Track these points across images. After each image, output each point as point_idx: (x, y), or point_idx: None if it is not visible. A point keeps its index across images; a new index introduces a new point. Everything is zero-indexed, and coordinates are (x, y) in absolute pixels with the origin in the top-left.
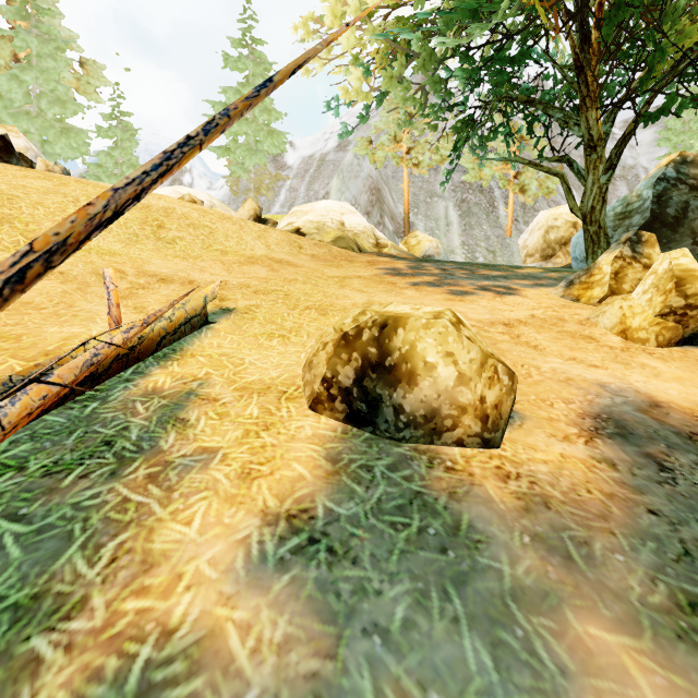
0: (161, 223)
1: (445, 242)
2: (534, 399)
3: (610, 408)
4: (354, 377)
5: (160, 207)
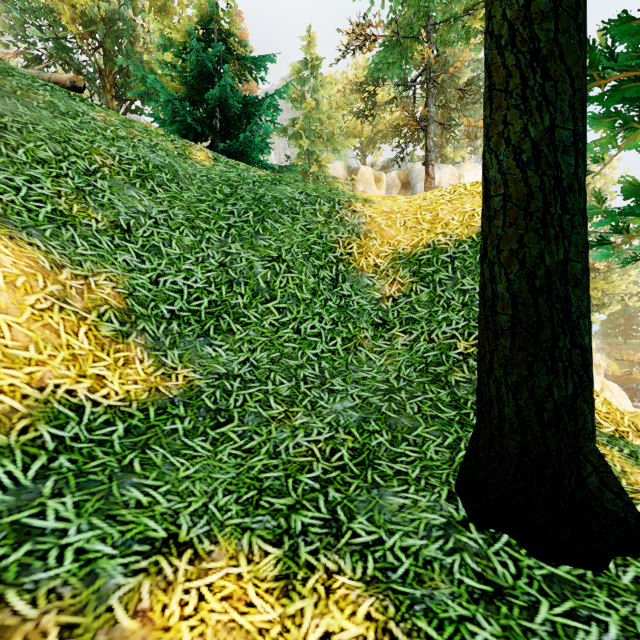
0: None
1: None
2: None
3: None
4: None
5: None
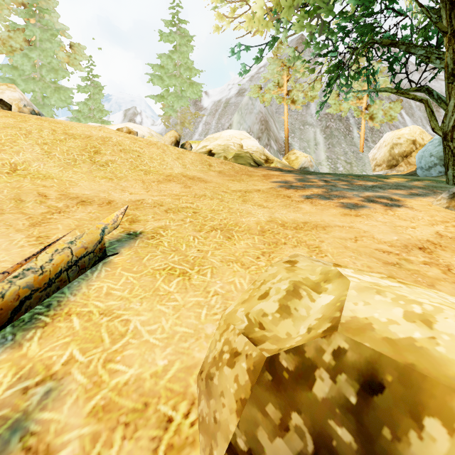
0: (98, 149)
1: (314, 157)
2: None
3: None
4: None
5: (99, 137)
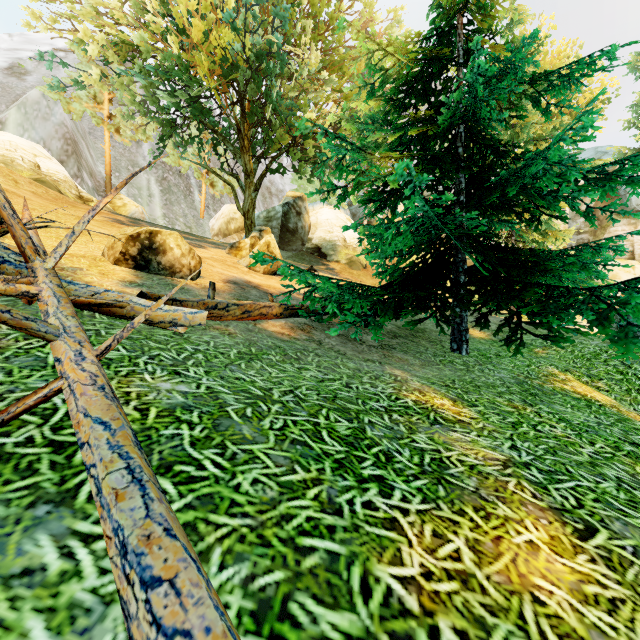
0: None
1: (148, 211)
2: (209, 275)
3: (234, 280)
4: (138, 252)
5: None
